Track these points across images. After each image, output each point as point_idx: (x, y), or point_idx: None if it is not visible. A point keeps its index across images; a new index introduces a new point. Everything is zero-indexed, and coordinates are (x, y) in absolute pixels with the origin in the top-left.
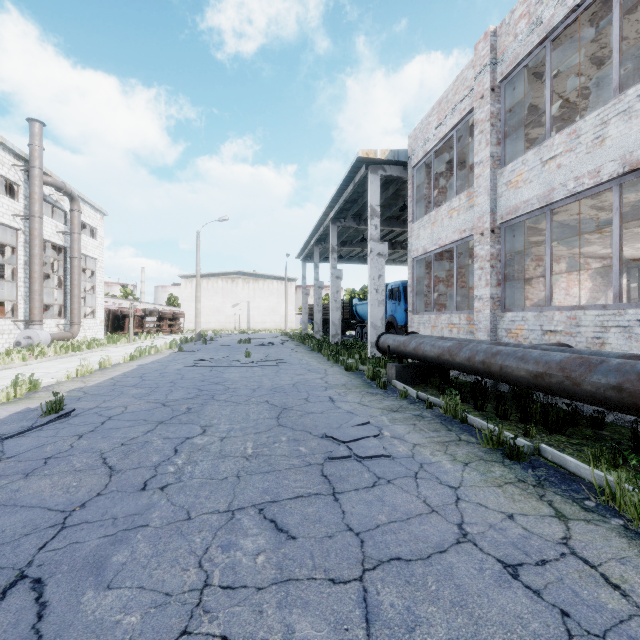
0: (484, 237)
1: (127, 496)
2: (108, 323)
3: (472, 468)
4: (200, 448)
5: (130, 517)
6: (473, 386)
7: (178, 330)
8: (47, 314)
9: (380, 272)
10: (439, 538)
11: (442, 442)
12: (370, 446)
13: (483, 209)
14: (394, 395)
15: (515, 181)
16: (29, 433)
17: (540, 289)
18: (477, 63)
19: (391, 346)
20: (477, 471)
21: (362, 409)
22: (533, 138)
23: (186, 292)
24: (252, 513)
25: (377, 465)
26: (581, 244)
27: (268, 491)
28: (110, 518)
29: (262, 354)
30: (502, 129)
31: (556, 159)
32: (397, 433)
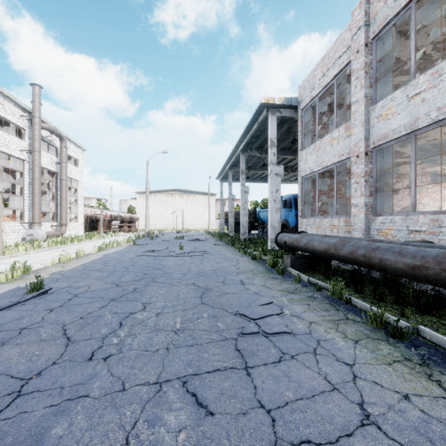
0: (359, 159)
1: (76, 365)
2: (86, 225)
3: (362, 346)
4: (140, 322)
5: (75, 387)
6: (352, 273)
7: (134, 230)
8: (45, 219)
9: (277, 187)
10: (344, 419)
11: (333, 320)
12: (274, 323)
13: (358, 137)
14: (290, 279)
15: (385, 114)
16: (14, 307)
17: (398, 199)
18: (353, 26)
19: (287, 242)
20: (367, 349)
21: (266, 291)
22: (395, 84)
23: (140, 203)
24: (177, 386)
25: (281, 341)
26: (432, 165)
27: (191, 364)
28: (58, 387)
29: (191, 247)
30: (374, 75)
31: (420, 95)
32: (295, 312)
